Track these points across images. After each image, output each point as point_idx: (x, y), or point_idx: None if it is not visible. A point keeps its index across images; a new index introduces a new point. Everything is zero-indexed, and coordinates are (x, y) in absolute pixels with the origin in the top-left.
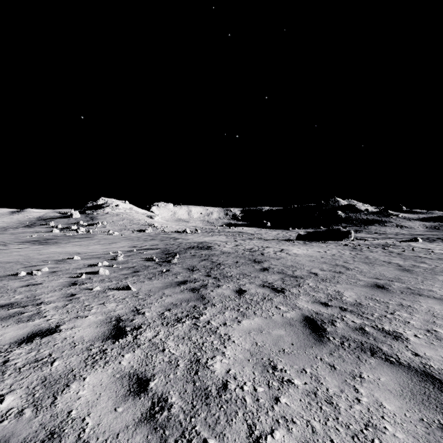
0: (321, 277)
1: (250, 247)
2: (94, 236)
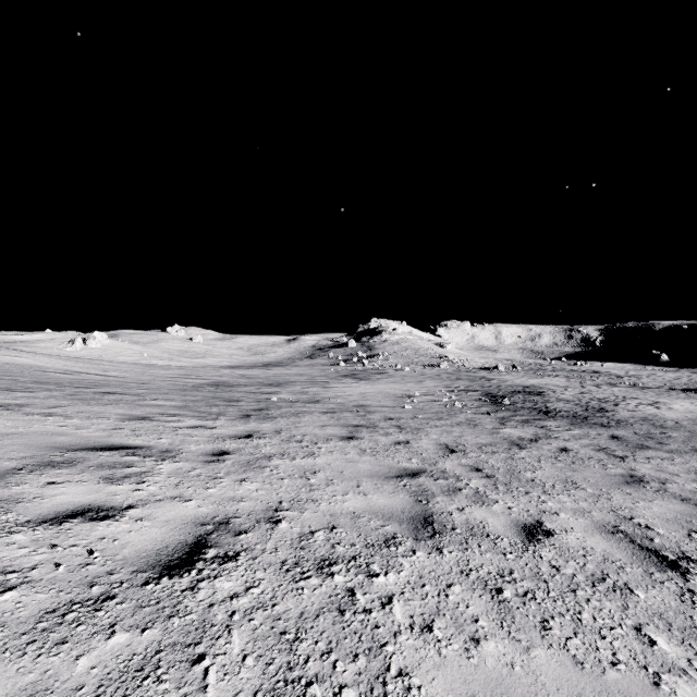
0: (665, 426)
1: (602, 396)
2: (386, 372)
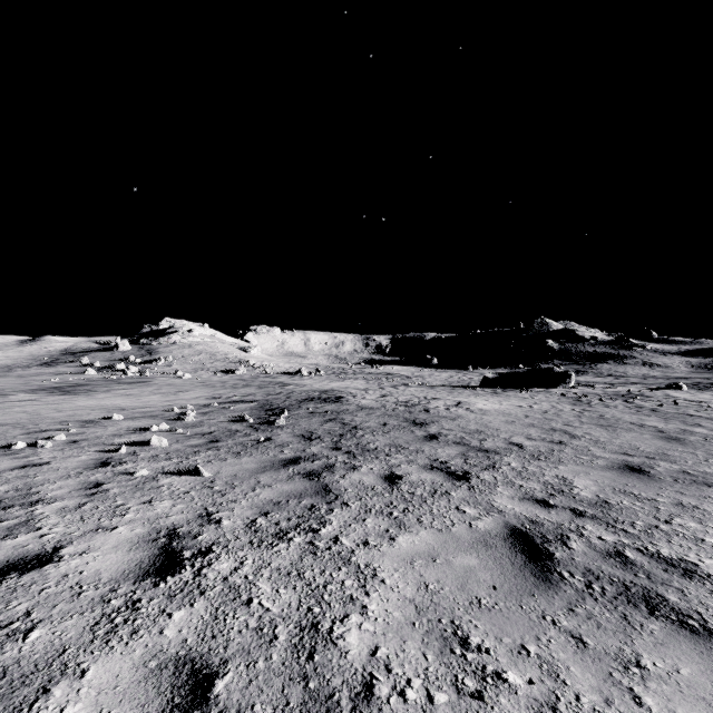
0: (530, 451)
1: (405, 398)
2: (152, 380)
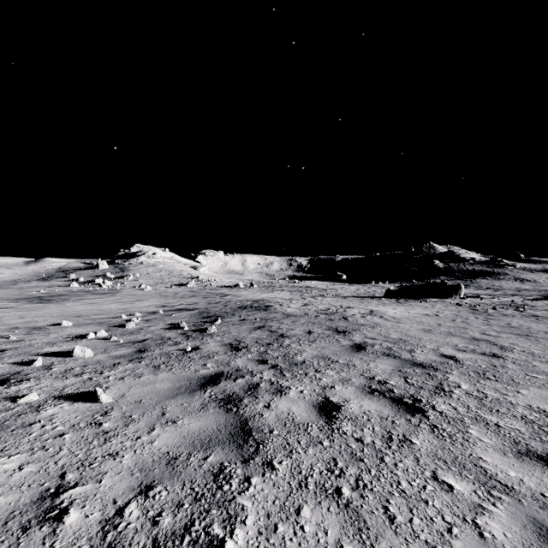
0: (470, 366)
1: (324, 307)
2: (120, 291)
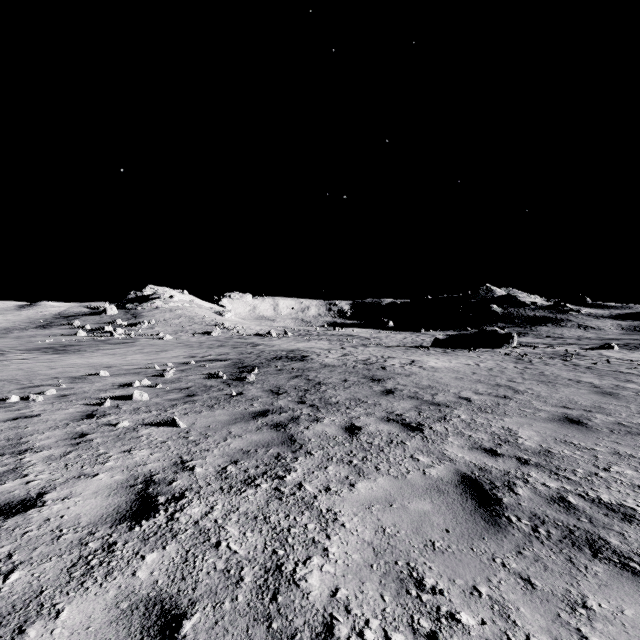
0: (477, 404)
1: (364, 357)
2: (136, 341)
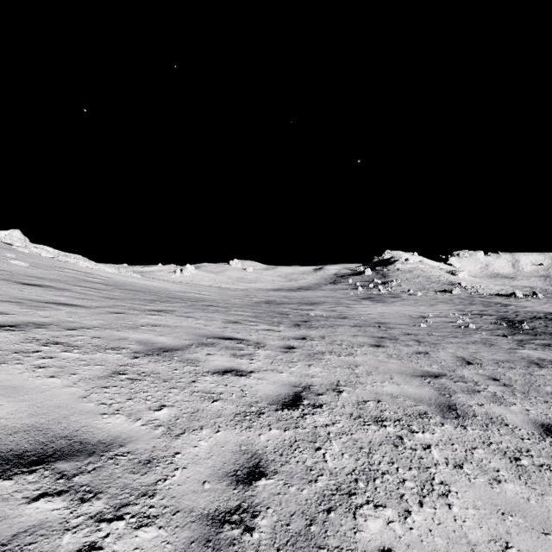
0: None
1: None
2: (400, 296)
